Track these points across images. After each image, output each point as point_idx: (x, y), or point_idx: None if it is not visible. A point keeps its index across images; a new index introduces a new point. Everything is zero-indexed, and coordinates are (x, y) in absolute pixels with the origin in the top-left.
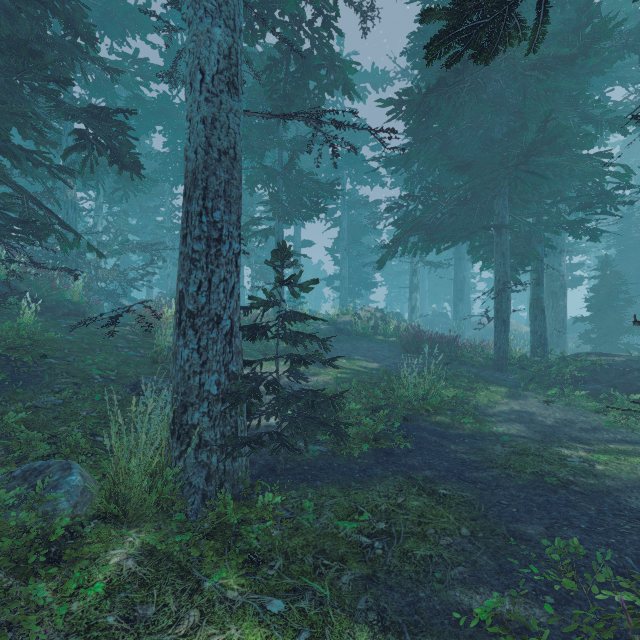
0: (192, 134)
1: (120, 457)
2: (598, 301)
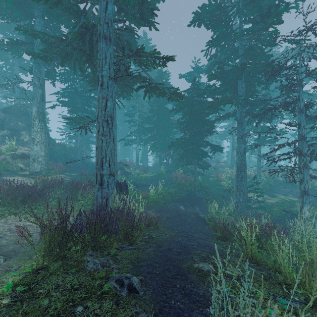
0: (238, 161)
1: (230, 207)
2: None
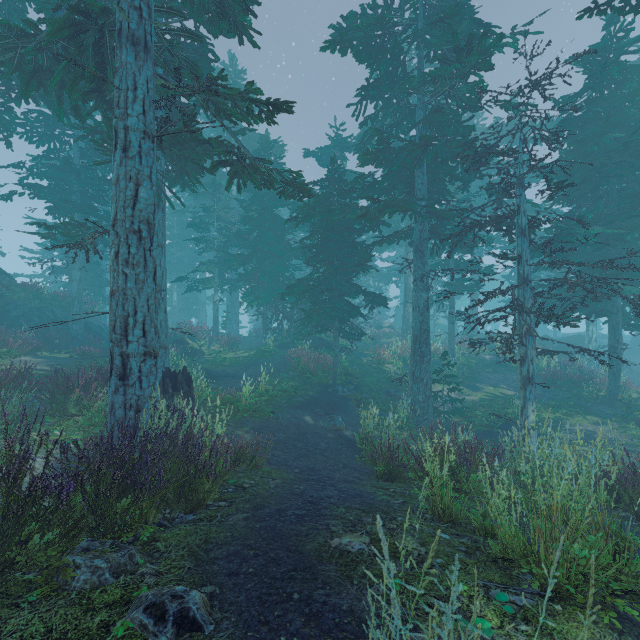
0: (415, 324)
1: (401, 413)
2: None
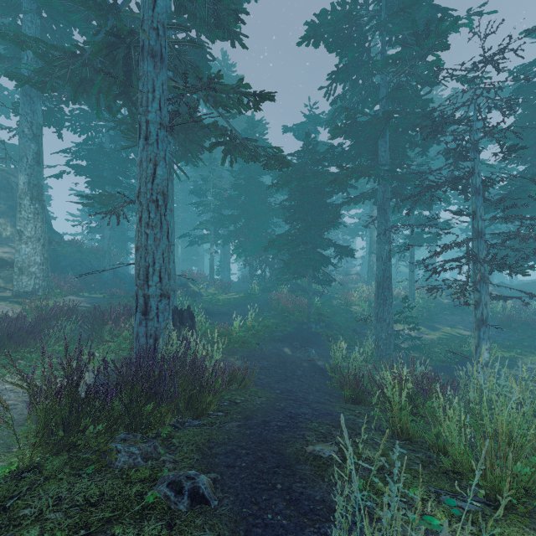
0: (379, 272)
1: (366, 348)
2: None
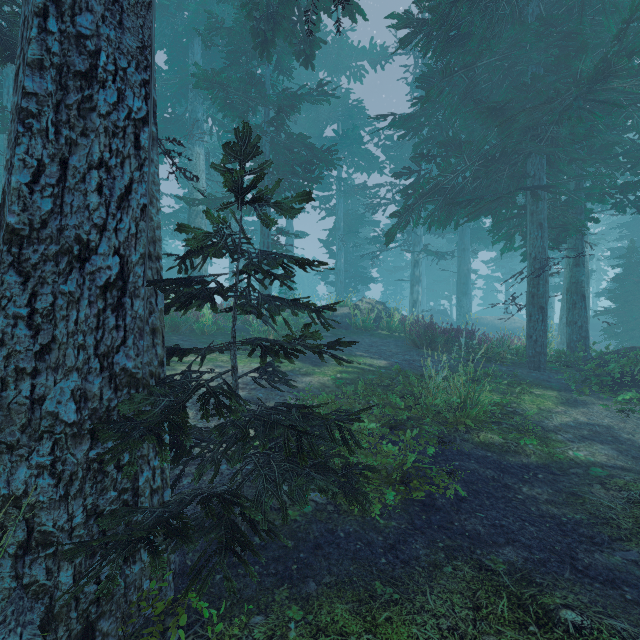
0: None
1: None
2: (623, 292)
